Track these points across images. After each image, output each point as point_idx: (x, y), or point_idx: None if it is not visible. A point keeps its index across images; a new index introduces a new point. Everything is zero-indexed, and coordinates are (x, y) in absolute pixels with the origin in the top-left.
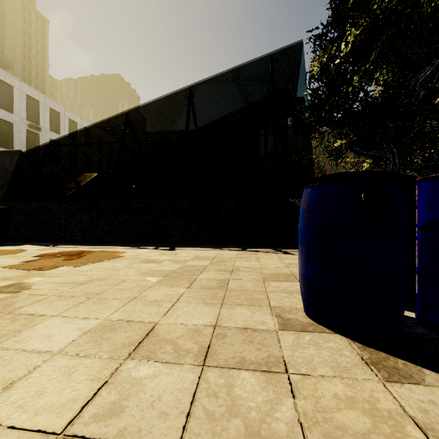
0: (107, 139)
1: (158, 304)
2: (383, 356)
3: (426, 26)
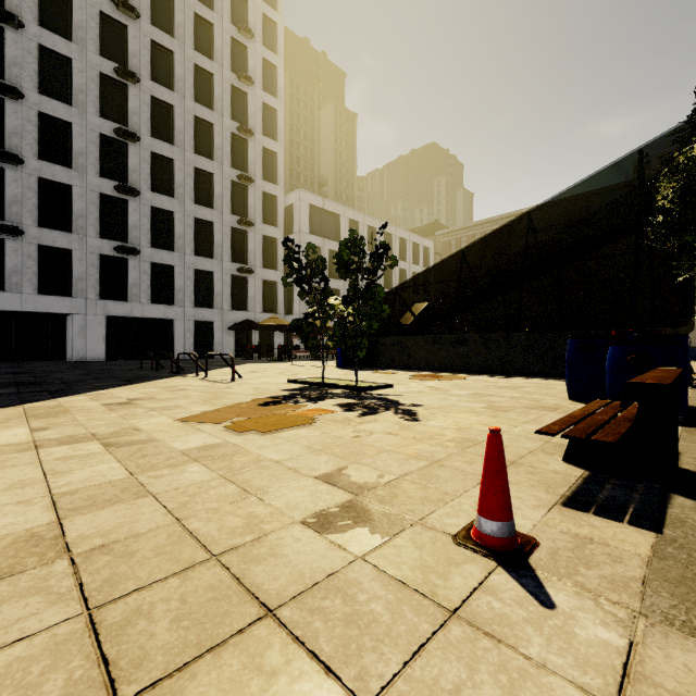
0: (423, 245)
1: (496, 392)
2: (582, 404)
3: None
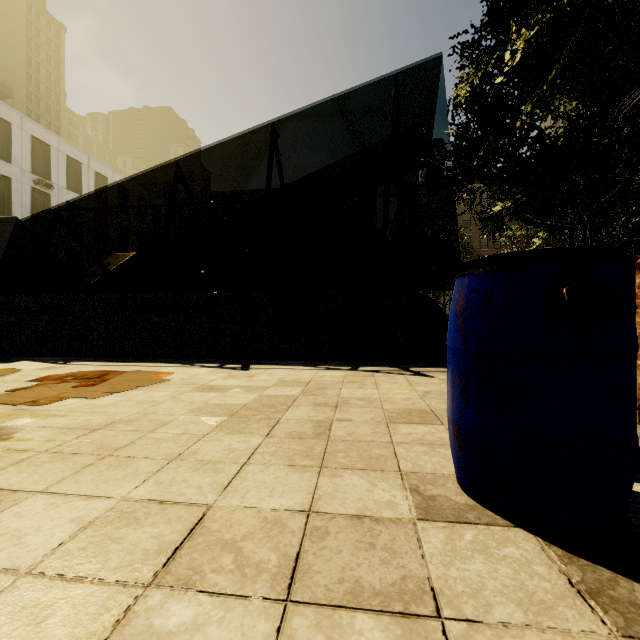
0: (152, 202)
1: (216, 467)
2: (607, 576)
3: (634, 28)
